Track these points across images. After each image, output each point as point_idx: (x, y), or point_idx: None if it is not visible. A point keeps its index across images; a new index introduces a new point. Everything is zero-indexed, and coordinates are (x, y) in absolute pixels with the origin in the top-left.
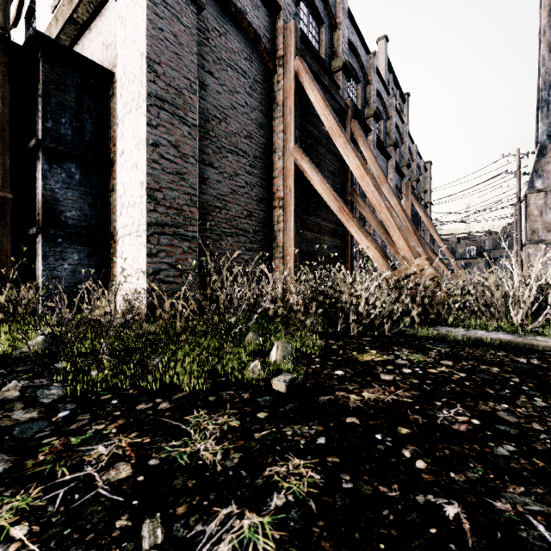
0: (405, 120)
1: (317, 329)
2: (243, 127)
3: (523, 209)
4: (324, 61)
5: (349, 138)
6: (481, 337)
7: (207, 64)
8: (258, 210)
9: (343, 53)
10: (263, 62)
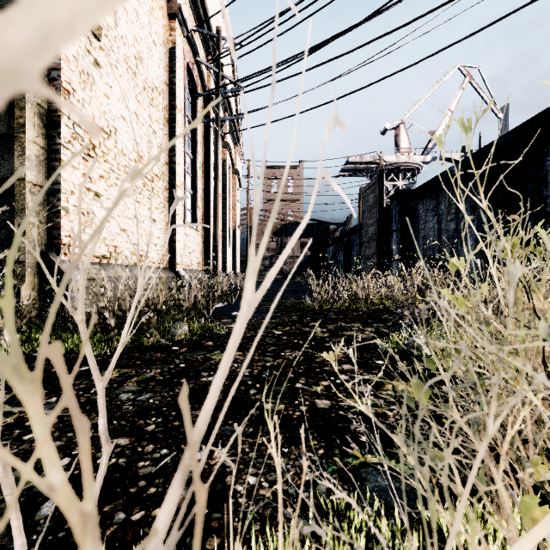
0: None
1: None
2: None
3: None
4: None
5: None
6: None
7: None
8: None
9: None
10: None
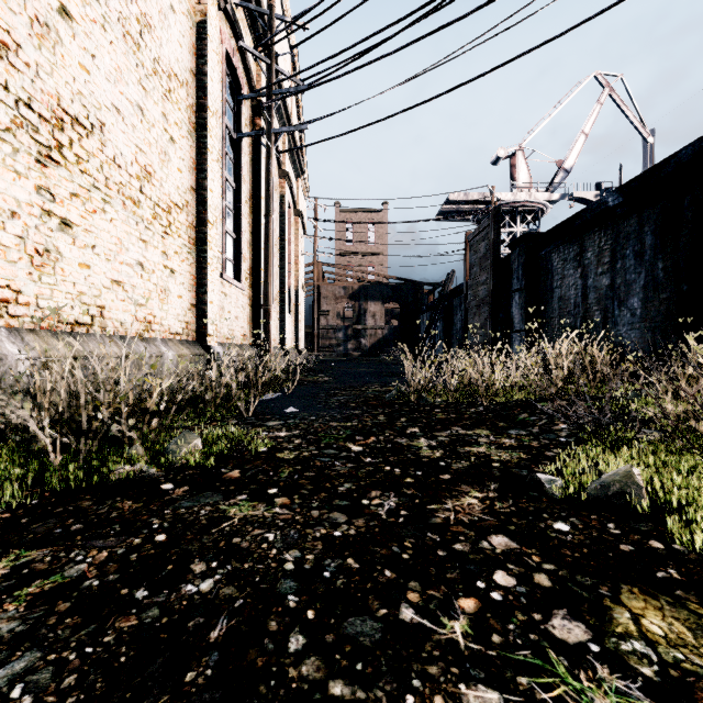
0: None
1: None
2: None
3: None
4: None
5: None
6: None
7: None
8: None
9: None
10: None
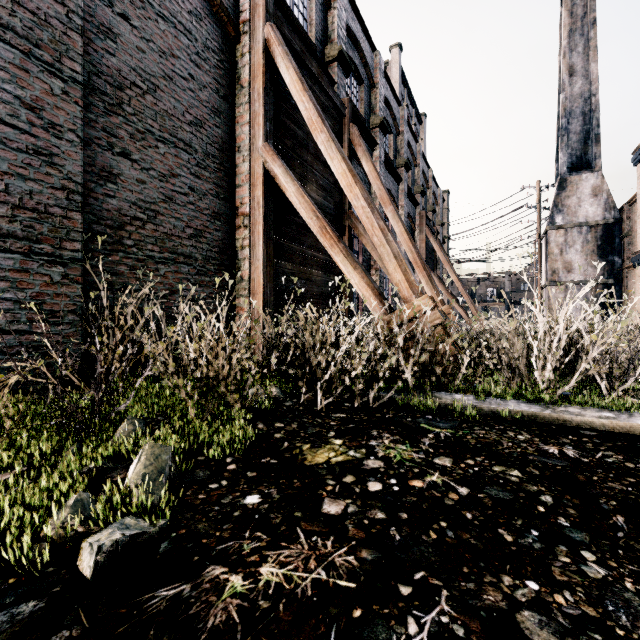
0: (422, 143)
1: (264, 403)
2: (185, 109)
3: (543, 247)
4: (314, 45)
5: (347, 147)
6: (497, 410)
7: (117, 2)
8: (212, 229)
9: (340, 40)
10: (221, 24)
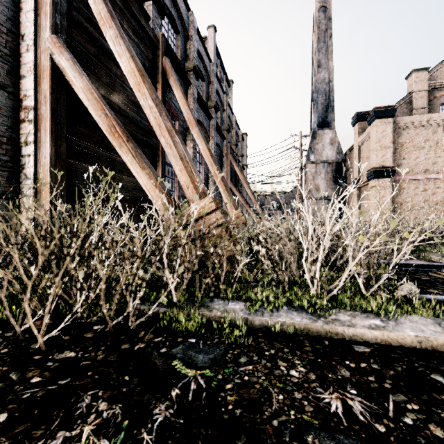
0: (230, 100)
1: None
2: None
3: (303, 175)
4: None
5: (161, 75)
6: (268, 325)
7: None
8: None
9: None
10: None
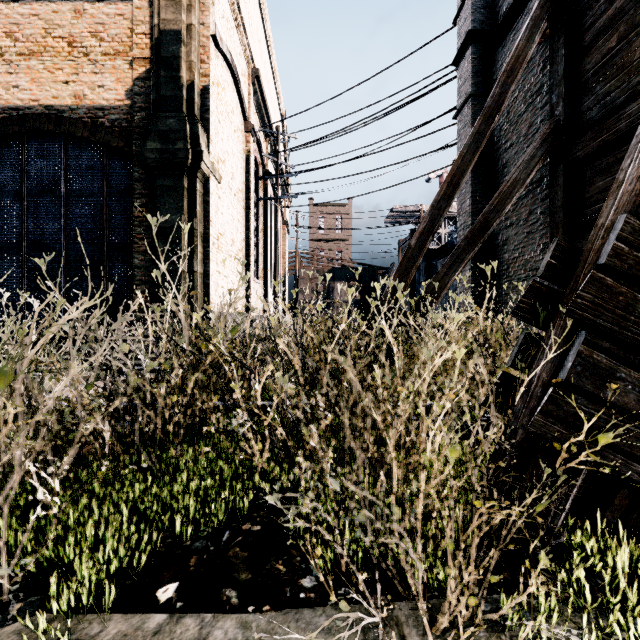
0: None
1: None
2: None
3: None
4: None
5: None
6: None
7: (507, 143)
8: None
9: None
10: None
